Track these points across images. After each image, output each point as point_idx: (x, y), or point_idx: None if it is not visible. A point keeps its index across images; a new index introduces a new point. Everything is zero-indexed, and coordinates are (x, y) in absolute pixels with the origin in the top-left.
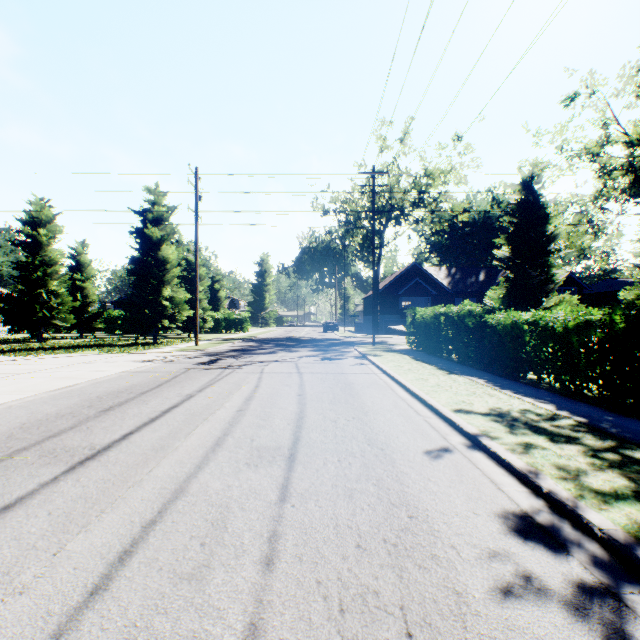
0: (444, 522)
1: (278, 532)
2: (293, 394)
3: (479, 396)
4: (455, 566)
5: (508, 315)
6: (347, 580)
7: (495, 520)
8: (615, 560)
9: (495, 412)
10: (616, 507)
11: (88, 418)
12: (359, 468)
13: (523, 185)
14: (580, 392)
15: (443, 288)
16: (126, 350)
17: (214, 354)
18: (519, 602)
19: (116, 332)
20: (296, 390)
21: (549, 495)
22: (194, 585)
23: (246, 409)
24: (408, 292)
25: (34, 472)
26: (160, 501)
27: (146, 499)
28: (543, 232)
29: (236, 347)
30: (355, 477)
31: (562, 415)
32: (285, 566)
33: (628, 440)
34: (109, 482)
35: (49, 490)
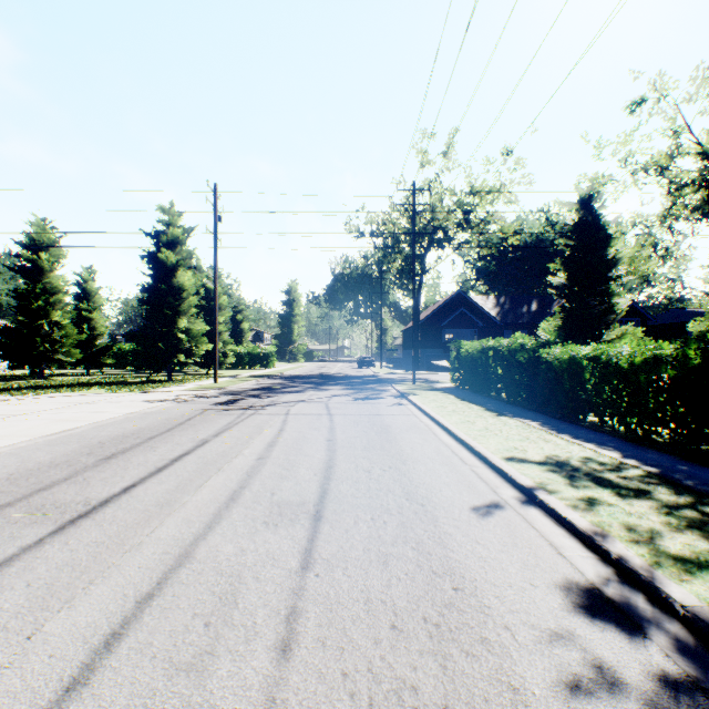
0: (496, 596)
1: (298, 609)
2: (322, 439)
3: (533, 442)
4: (510, 653)
5: (565, 349)
6: (379, 672)
7: (556, 593)
8: (702, 645)
9: (552, 460)
10: (700, 578)
11: (86, 467)
12: (396, 528)
13: (581, 204)
14: (648, 437)
15: (491, 319)
16: (136, 388)
17: (235, 393)
18: (589, 701)
19: (127, 368)
20: (325, 434)
21: (619, 562)
22: (193, 678)
23: (267, 457)
24: (452, 323)
25: (16, 533)
26: (160, 569)
27: (144, 567)
28: (603, 256)
29: (260, 385)
30: (391, 539)
31: (629, 464)
32: (305, 653)
33: (707, 494)
34: (102, 545)
35: (31, 555)
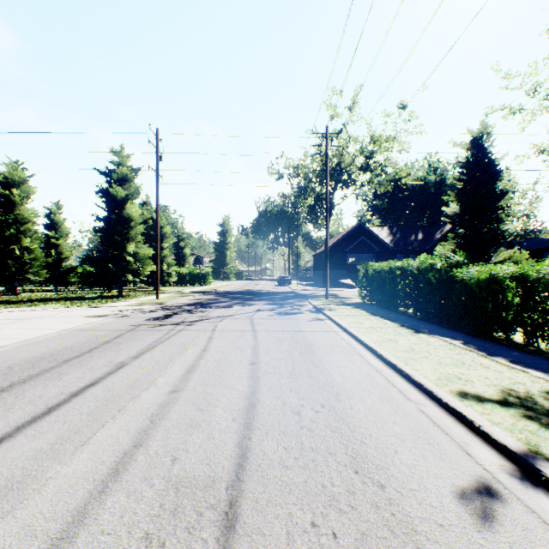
0: None
1: None
2: (245, 362)
3: (472, 367)
4: None
5: (483, 269)
6: None
7: None
8: None
9: (513, 398)
10: None
11: None
12: None
13: (473, 143)
14: None
15: (386, 246)
16: (87, 303)
17: (171, 308)
18: None
19: None
20: (249, 356)
21: None
22: None
23: (182, 389)
24: (354, 249)
25: None
26: None
27: None
28: (493, 188)
29: (195, 300)
30: None
31: None
32: None
33: None
34: None
35: None
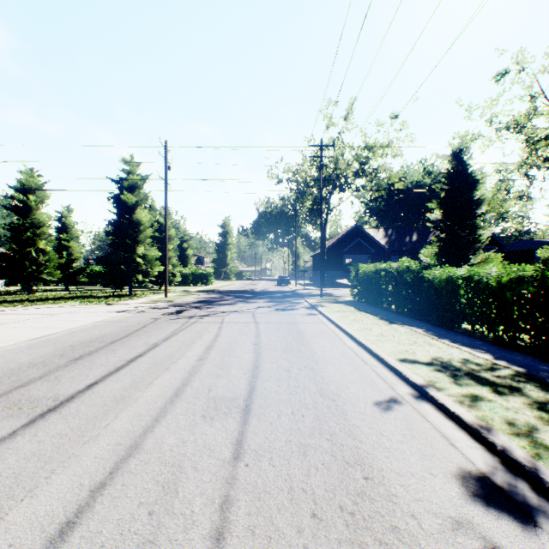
0: (401, 485)
1: (230, 497)
2: (250, 343)
3: (420, 345)
4: (418, 542)
5: (444, 271)
6: None
7: (453, 482)
8: None
9: (437, 362)
10: None
11: (58, 367)
12: (312, 421)
13: (453, 156)
14: (513, 342)
15: (381, 247)
16: (104, 301)
17: (181, 305)
18: None
19: (98, 285)
20: (252, 339)
21: (504, 453)
22: None
23: (206, 358)
24: (351, 250)
25: None
26: (113, 459)
27: (99, 457)
28: (471, 197)
29: (201, 298)
30: (308, 431)
31: (500, 365)
32: (236, 542)
33: None
34: (65, 437)
35: (4, 446)
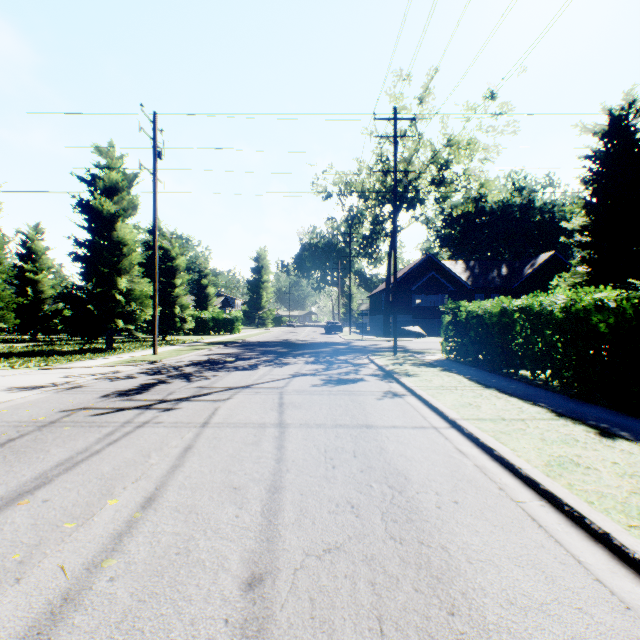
0: None
1: None
2: (231, 574)
3: None
4: None
5: None
6: None
7: None
8: None
9: None
10: None
11: None
12: None
13: (613, 125)
14: None
15: (462, 283)
16: (47, 362)
17: (163, 370)
18: None
19: None
20: (250, 532)
21: None
22: None
23: None
24: (422, 288)
25: None
26: None
27: None
28: None
29: (208, 356)
30: None
31: None
32: None
33: None
34: None
35: None
